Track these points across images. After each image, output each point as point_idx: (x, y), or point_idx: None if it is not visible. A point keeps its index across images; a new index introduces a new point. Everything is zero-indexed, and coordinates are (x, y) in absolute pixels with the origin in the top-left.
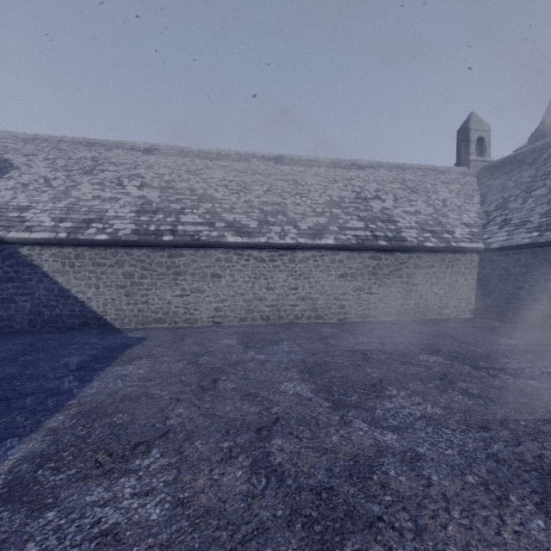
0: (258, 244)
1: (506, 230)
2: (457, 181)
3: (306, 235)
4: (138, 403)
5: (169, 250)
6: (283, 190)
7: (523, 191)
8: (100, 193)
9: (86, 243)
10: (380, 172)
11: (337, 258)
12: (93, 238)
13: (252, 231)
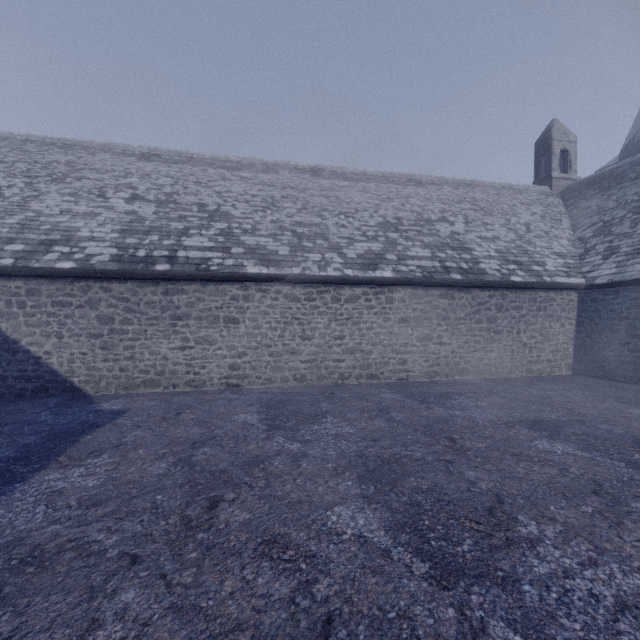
0: (290, 277)
1: (614, 260)
2: (539, 202)
3: (355, 265)
4: (50, 572)
5: (164, 284)
6: (323, 208)
7: (629, 212)
8: (71, 206)
9: (42, 273)
10: (445, 190)
11: (397, 297)
12: (52, 266)
13: (282, 259)
